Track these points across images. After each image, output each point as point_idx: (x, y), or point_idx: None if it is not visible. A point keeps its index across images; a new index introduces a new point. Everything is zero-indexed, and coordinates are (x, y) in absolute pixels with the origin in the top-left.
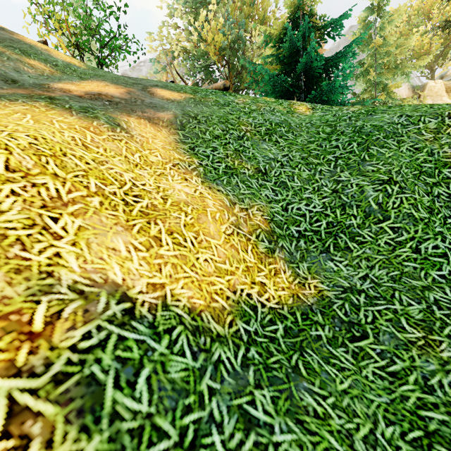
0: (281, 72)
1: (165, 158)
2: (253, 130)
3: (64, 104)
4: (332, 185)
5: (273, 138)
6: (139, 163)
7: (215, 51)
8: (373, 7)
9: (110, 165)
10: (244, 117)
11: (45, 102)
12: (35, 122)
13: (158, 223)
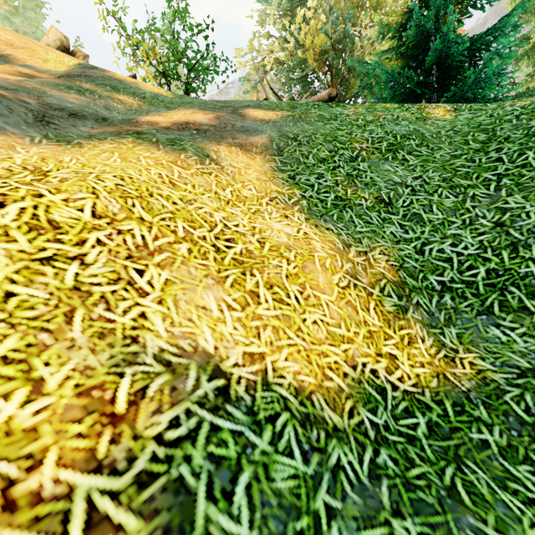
0: (403, 68)
1: (261, 191)
2: (370, 148)
3: (151, 138)
4: (493, 216)
5: (399, 155)
6: (231, 200)
7: (314, 57)
8: None
9: (199, 204)
10: (358, 131)
11: (132, 138)
12: (122, 161)
13: (254, 273)
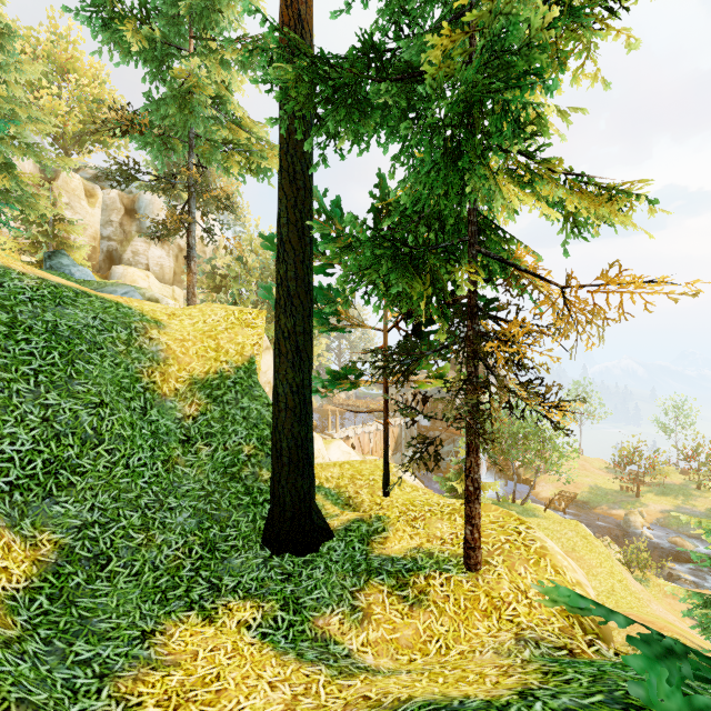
0: None
1: None
2: None
3: None
4: (40, 412)
5: None
6: None
7: None
8: None
9: None
10: None
11: None
12: None
13: None
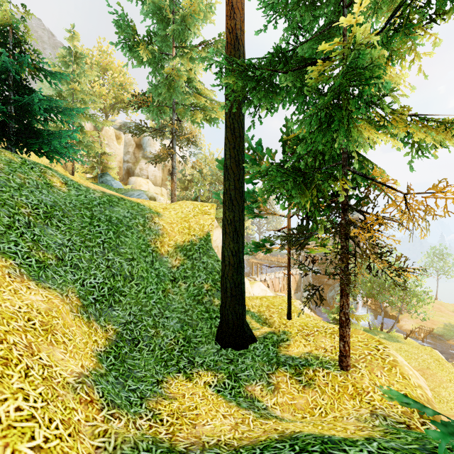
0: None
1: None
2: (33, 213)
3: None
4: (106, 263)
5: (54, 222)
6: None
7: None
8: (71, 49)
9: None
10: (17, 195)
11: None
12: None
13: (56, 332)
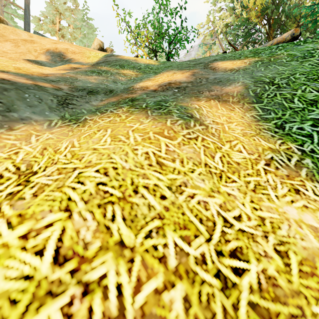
0: None
1: (252, 151)
2: None
3: (141, 104)
4: None
5: None
6: (223, 171)
7: (256, 14)
8: None
9: (189, 189)
10: None
11: (127, 106)
12: (111, 141)
13: None
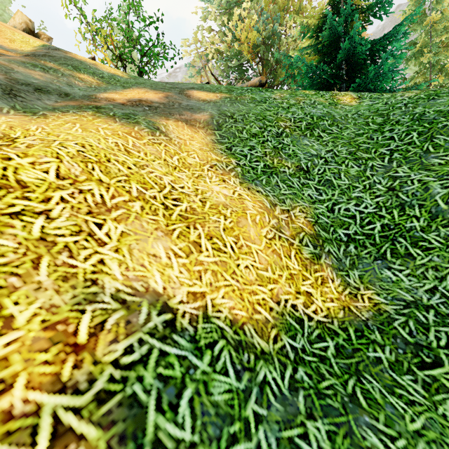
0: (319, 62)
1: (203, 159)
2: (292, 126)
3: (109, 112)
4: (387, 182)
5: (315, 133)
6: (178, 166)
7: (248, 49)
8: None
9: (150, 169)
10: (283, 112)
11: (92, 111)
12: (83, 131)
13: (197, 227)
